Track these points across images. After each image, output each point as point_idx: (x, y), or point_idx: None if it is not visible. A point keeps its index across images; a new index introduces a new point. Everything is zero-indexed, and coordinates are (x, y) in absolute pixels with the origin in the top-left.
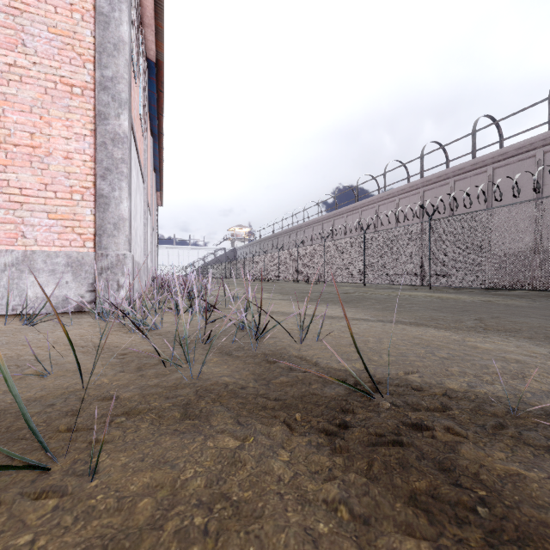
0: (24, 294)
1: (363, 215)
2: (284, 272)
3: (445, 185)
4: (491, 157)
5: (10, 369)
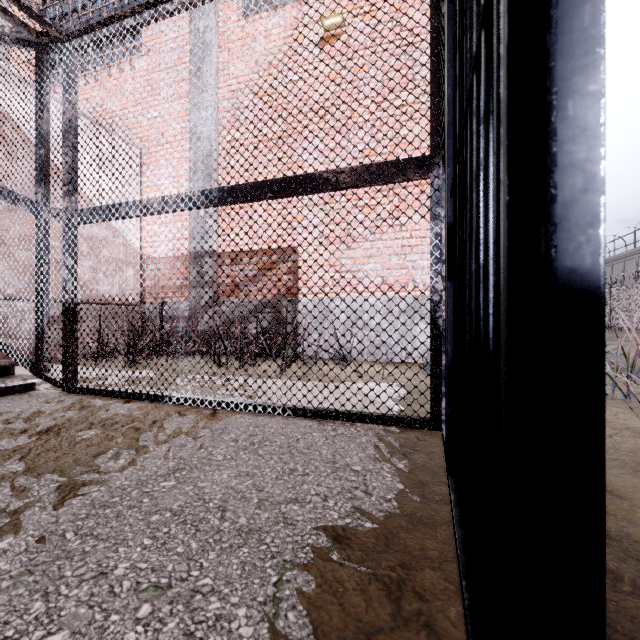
0: (415, 342)
1: None
2: None
3: None
4: None
5: (621, 460)
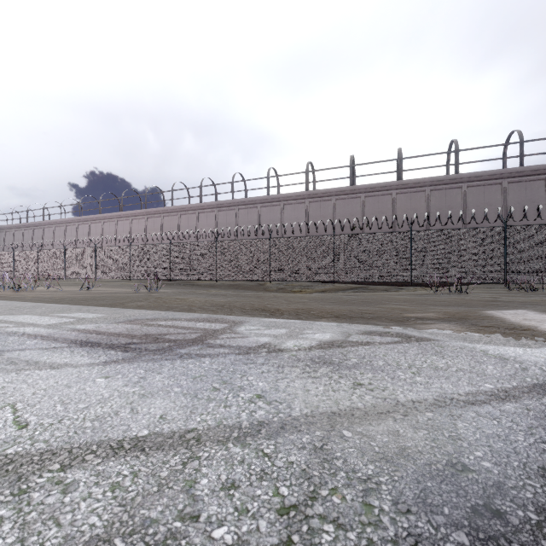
0: None
1: (106, 225)
2: (21, 271)
3: (159, 217)
4: (179, 208)
5: None
